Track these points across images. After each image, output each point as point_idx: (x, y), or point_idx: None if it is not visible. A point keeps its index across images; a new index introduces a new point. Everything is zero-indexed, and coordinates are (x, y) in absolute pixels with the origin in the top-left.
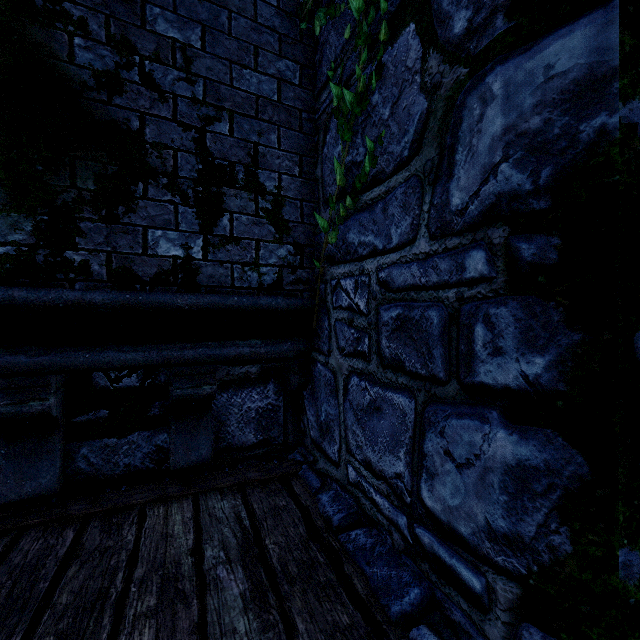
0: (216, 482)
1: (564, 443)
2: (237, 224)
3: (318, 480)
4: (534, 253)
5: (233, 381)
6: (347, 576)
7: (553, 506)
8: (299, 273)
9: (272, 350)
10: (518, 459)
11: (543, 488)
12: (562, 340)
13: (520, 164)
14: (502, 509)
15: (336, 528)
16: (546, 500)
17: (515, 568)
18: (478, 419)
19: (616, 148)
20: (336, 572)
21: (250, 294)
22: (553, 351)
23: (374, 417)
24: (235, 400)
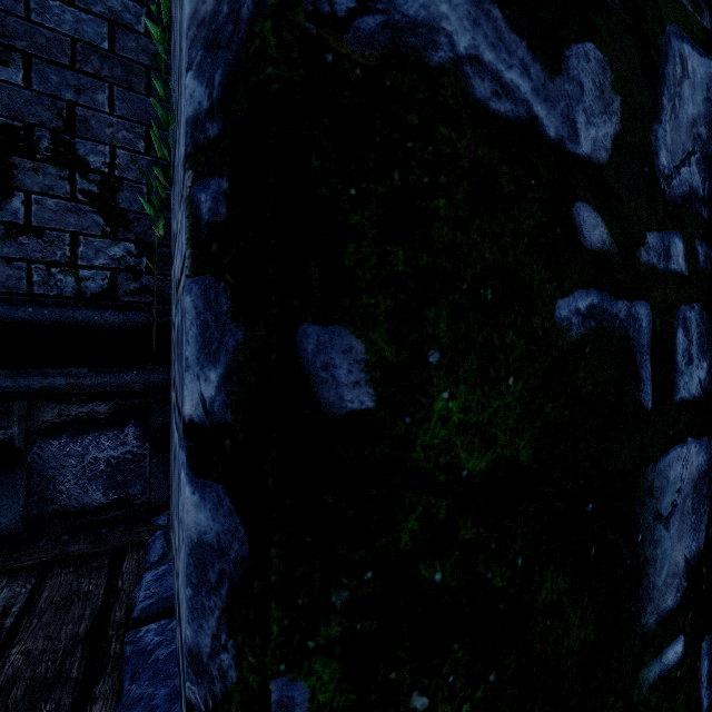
0: (14, 561)
1: (231, 506)
2: (38, 209)
3: (161, 551)
4: (210, 207)
5: (69, 424)
6: (95, 698)
7: (223, 607)
8: (145, 280)
9: (105, 381)
10: (199, 532)
11: (216, 578)
12: (230, 342)
13: (200, 70)
14: (188, 609)
15: (133, 621)
16: (218, 597)
17: (197, 702)
18: (184, 470)
19: (269, 21)
20: (80, 693)
21: (61, 305)
22: (223, 360)
23: (175, 468)
24: (72, 449)
